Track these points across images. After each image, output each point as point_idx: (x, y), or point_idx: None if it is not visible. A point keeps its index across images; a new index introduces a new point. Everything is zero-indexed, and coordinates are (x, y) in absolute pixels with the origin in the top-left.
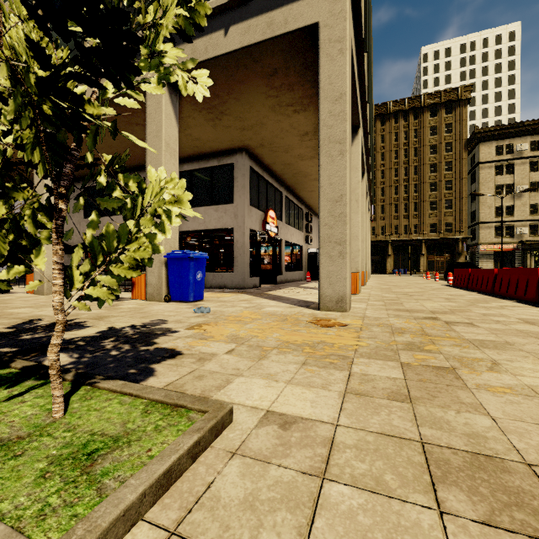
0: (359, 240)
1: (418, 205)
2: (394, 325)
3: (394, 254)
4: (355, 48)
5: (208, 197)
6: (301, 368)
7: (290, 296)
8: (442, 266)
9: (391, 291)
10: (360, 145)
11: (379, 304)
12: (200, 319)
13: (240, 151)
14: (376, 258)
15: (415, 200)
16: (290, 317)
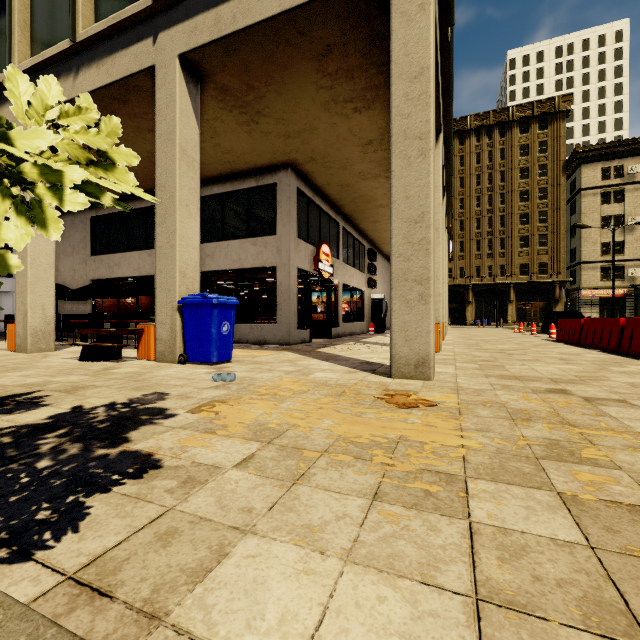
0: (439, 281)
1: (506, 241)
2: (509, 404)
3: (476, 301)
4: (438, 18)
5: (244, 227)
6: (371, 509)
7: (350, 355)
8: (535, 316)
9: (481, 348)
10: (441, 156)
11: (472, 367)
12: (216, 392)
13: (284, 167)
14: (453, 306)
15: (502, 236)
16: (350, 388)
